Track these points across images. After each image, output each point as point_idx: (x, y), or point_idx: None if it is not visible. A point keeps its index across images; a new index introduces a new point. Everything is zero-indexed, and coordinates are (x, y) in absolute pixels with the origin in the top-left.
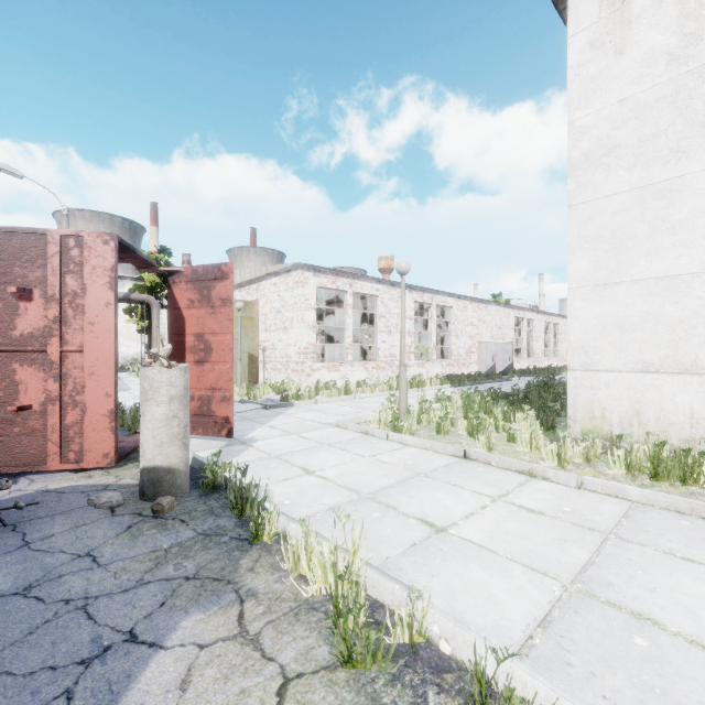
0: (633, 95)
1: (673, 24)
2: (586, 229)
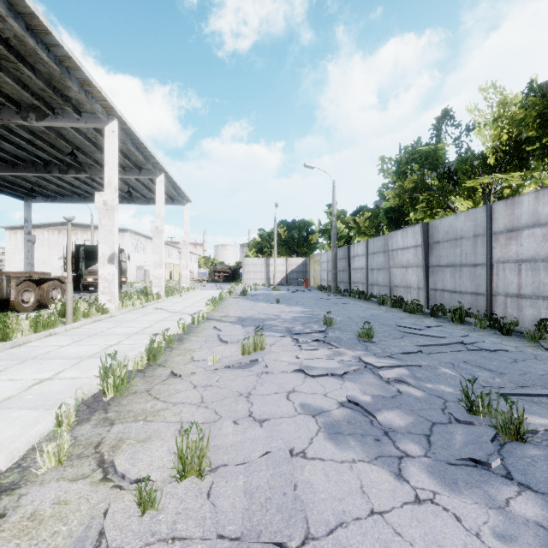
0: (12, 247)
1: (16, 242)
2: (8, 260)
